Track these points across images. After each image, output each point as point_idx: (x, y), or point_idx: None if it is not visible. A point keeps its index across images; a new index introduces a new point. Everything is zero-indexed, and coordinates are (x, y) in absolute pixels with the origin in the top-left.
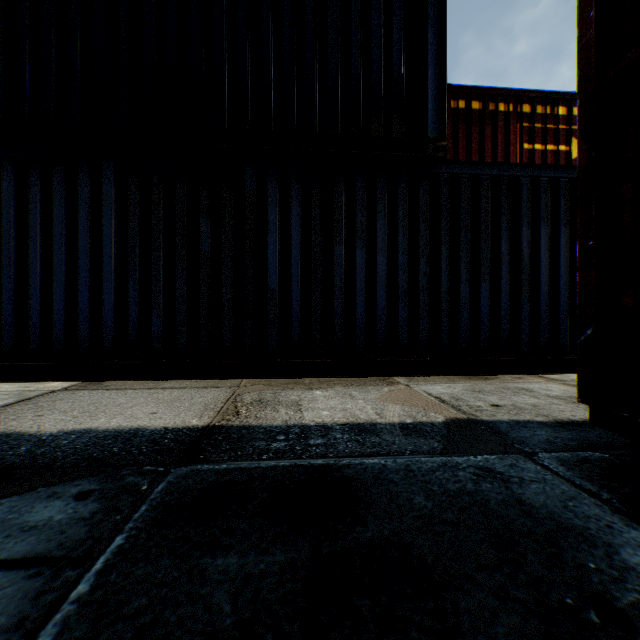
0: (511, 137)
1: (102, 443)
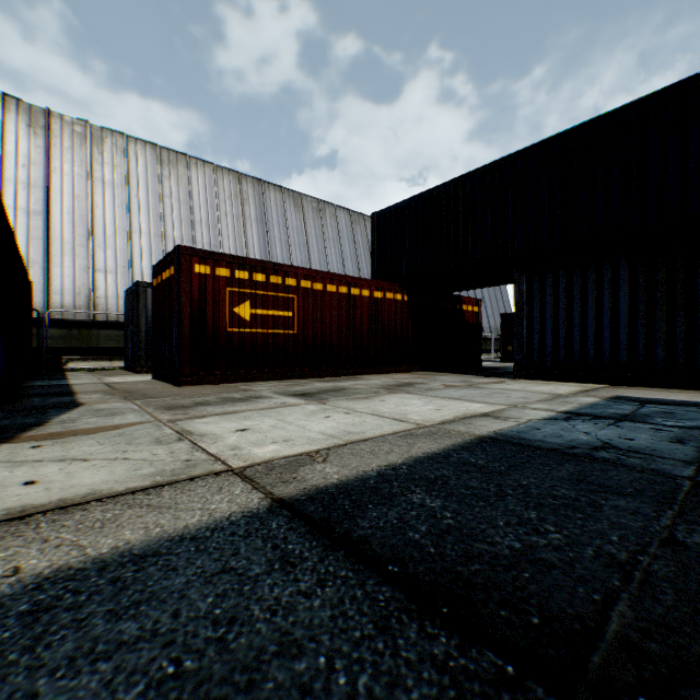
0: None
1: (678, 402)
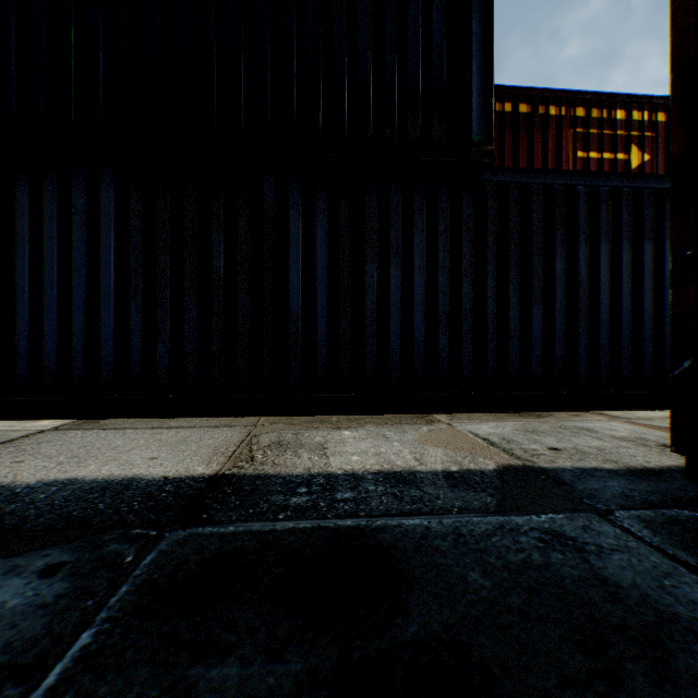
0: (563, 144)
1: (86, 497)
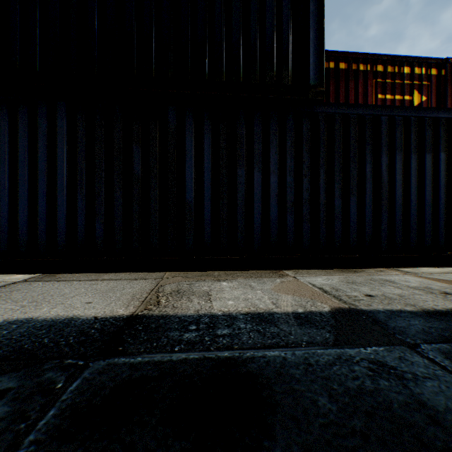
0: (368, 89)
1: (36, 333)
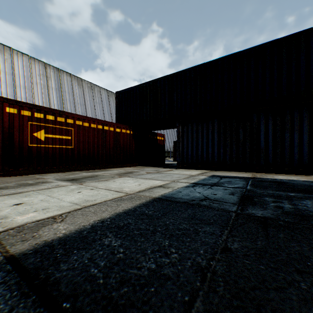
0: None
1: (233, 176)
